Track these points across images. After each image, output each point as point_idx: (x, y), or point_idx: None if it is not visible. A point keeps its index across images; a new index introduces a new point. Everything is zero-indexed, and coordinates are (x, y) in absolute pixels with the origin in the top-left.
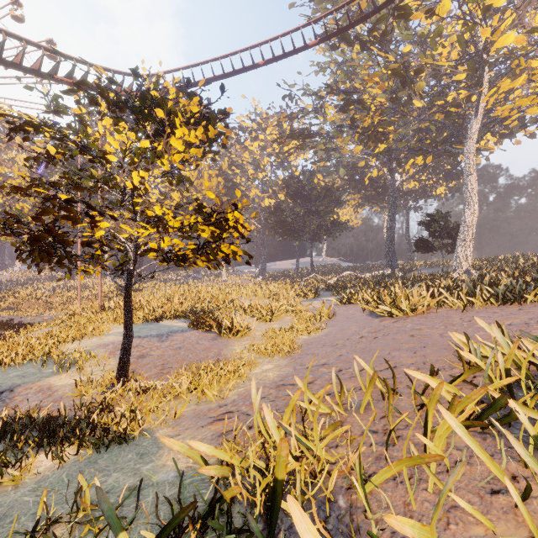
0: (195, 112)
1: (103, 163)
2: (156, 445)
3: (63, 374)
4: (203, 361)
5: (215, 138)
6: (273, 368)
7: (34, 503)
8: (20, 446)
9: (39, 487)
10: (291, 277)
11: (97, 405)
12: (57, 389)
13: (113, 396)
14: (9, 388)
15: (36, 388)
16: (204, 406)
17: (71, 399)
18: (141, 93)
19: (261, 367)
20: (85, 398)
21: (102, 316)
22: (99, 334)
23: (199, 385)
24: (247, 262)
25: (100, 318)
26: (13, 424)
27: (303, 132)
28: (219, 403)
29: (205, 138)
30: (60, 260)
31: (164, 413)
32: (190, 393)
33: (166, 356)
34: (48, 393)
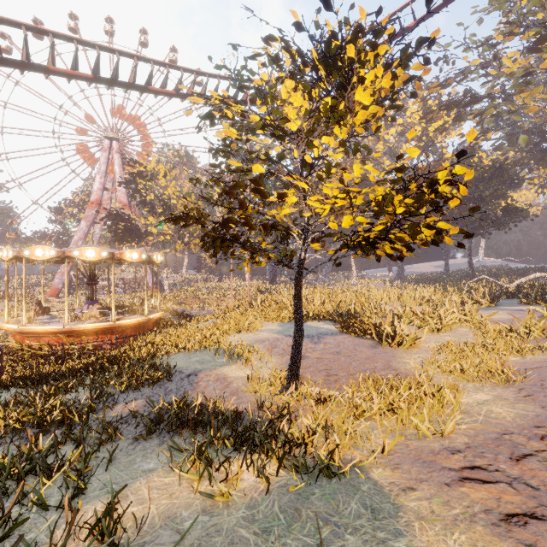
0: (382, 54)
1: (282, 135)
2: (386, 499)
3: (233, 365)
4: (372, 372)
5: (405, 85)
6: (495, 400)
7: (255, 546)
8: (219, 445)
9: (254, 518)
10: (439, 281)
11: (275, 408)
12: (231, 380)
13: (289, 400)
14: (193, 372)
15: (214, 376)
16: (419, 442)
17: (247, 394)
18: (330, 33)
19: (468, 395)
20: (259, 395)
21: (252, 313)
22: (253, 329)
23: (394, 407)
24: (459, 245)
25: (251, 314)
26: (206, 413)
27: (465, 97)
28: (443, 444)
29: (388, 90)
30: (243, 245)
31: (361, 438)
32: (387, 418)
33: (325, 361)
34: (225, 383)
